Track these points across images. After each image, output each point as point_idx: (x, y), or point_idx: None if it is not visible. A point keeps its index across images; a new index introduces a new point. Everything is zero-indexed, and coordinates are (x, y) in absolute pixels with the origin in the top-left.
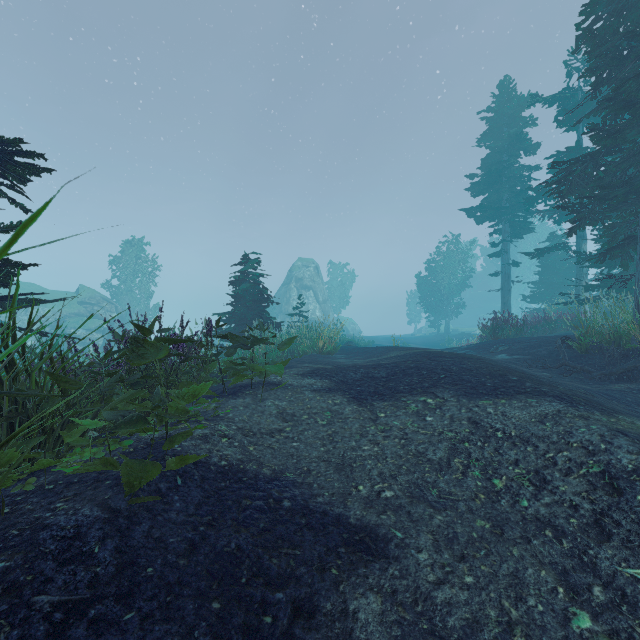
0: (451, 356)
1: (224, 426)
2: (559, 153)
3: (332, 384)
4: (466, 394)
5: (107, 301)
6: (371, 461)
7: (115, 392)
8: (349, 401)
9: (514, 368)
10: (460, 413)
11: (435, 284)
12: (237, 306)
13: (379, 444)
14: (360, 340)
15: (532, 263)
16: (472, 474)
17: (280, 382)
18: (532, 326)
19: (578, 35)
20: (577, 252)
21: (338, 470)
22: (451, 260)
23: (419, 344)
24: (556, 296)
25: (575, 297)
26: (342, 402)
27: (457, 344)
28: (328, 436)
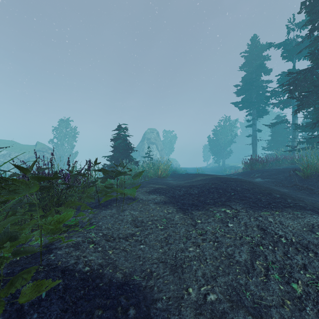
0: (234, 180)
1: (93, 233)
2: (283, 73)
3: (166, 198)
4: (251, 207)
5: (51, 150)
6: (195, 262)
7: (18, 210)
8: (177, 211)
9: (271, 188)
10: (250, 221)
11: (217, 141)
12: (115, 152)
13: (199, 246)
14: (179, 170)
15: (266, 131)
16: (273, 277)
17: (135, 197)
18: (270, 163)
19: (302, 2)
20: (295, 124)
21: (172, 271)
22: (225, 129)
23: (209, 171)
24: (280, 147)
25: (294, 147)
26: (173, 211)
27: (229, 172)
28: (164, 239)
